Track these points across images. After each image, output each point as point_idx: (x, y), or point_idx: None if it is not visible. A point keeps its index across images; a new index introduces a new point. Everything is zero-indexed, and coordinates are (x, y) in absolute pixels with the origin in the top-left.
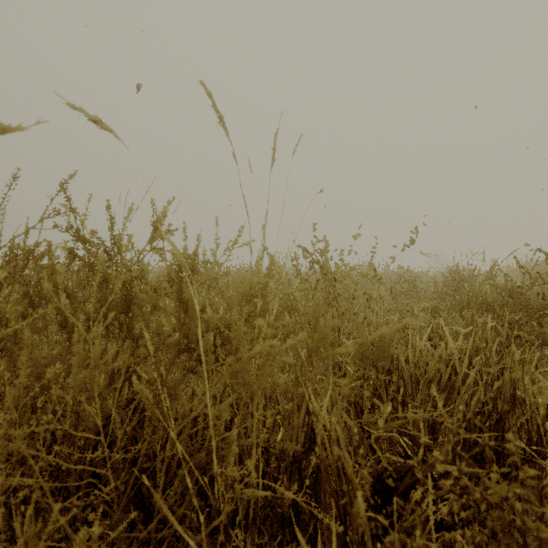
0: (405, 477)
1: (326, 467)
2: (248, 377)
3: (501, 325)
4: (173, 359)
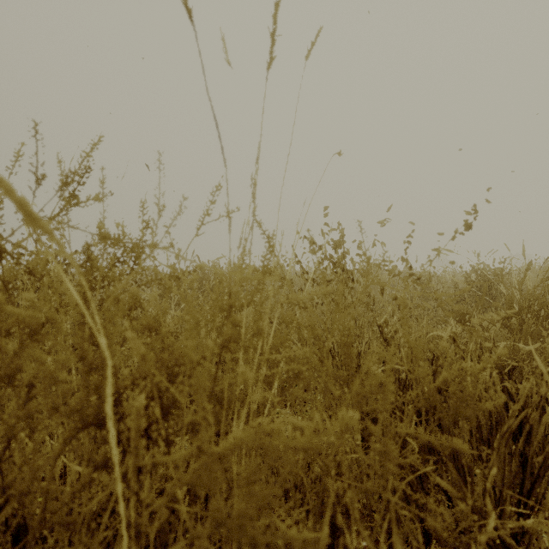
0: None
1: None
2: (213, 508)
3: None
4: (61, 445)
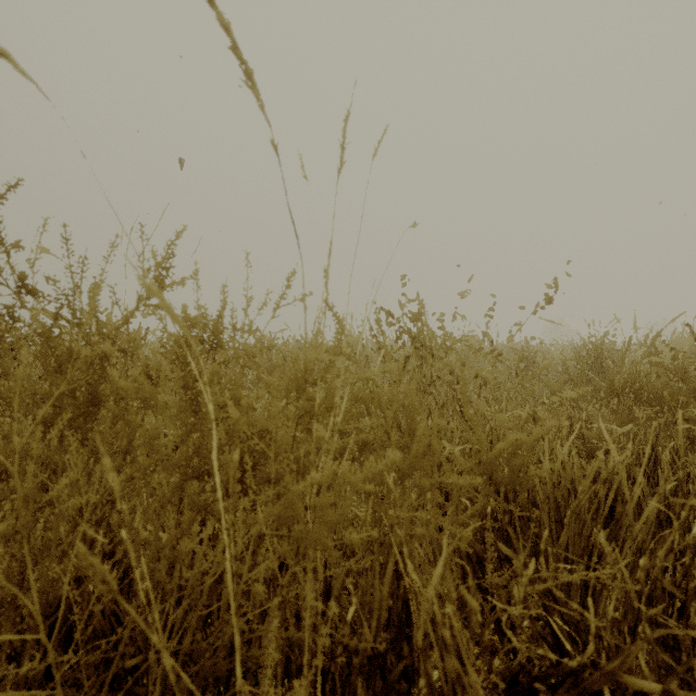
0: (561, 686)
1: (433, 688)
2: (296, 528)
3: (673, 422)
4: (171, 491)
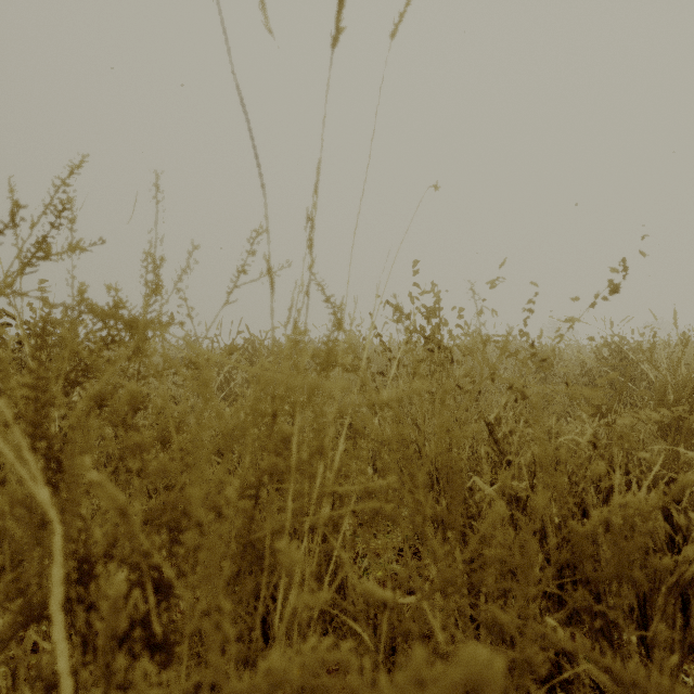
0: None
1: None
2: None
3: None
4: None
